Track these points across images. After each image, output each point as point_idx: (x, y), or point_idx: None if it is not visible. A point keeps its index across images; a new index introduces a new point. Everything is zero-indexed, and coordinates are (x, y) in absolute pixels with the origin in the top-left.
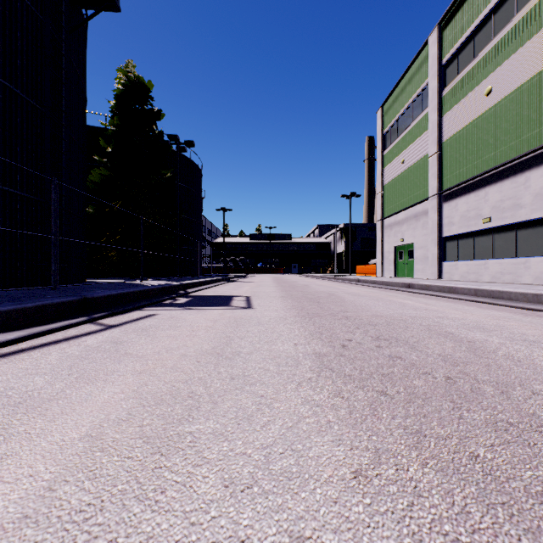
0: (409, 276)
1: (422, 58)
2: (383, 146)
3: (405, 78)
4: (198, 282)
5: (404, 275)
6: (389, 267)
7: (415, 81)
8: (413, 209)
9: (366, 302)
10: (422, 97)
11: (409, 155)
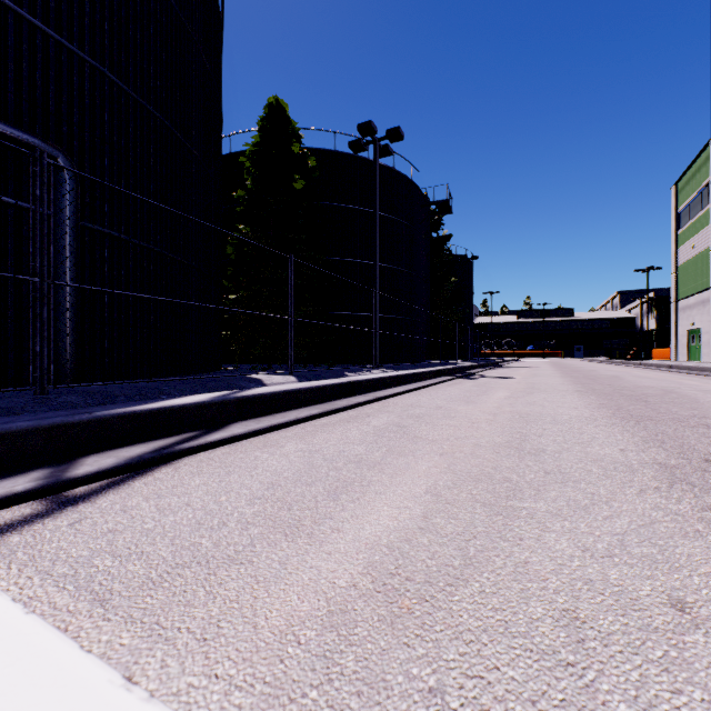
0: (699, 360)
1: (706, 154)
2: (676, 225)
3: (695, 166)
4: (499, 362)
5: (695, 359)
6: (681, 351)
7: (702, 172)
8: (700, 296)
9: (590, 368)
10: (708, 190)
11: (697, 242)
